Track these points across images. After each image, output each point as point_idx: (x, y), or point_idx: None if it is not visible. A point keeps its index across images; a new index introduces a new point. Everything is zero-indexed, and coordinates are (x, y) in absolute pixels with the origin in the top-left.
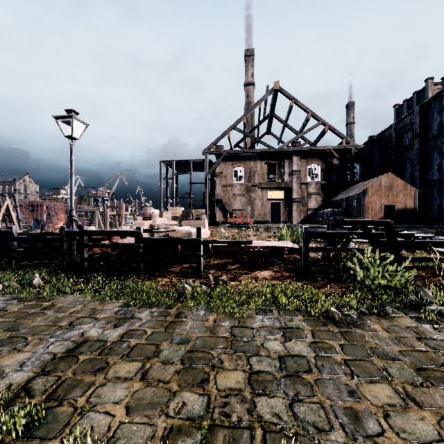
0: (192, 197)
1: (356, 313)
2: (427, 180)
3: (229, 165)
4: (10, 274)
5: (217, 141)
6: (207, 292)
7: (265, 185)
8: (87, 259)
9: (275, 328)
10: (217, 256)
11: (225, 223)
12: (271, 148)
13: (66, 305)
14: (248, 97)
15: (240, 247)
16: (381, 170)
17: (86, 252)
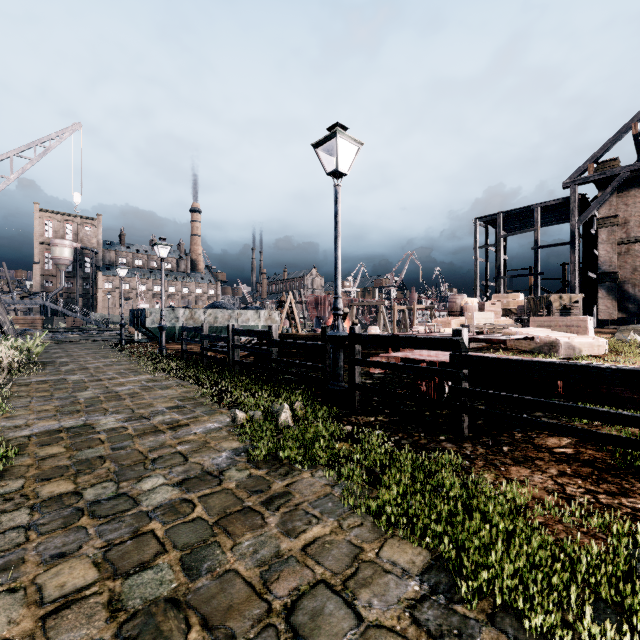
0: (539, 273)
1: None
2: None
3: (635, 196)
4: (263, 395)
5: (601, 153)
6: None
7: None
8: (359, 387)
9: None
10: None
11: (623, 323)
12: None
13: (306, 504)
14: None
15: None
16: None
17: (358, 374)
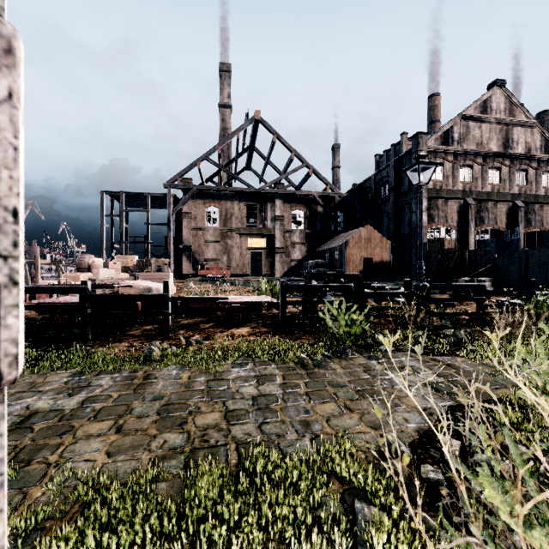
0: (150, 242)
1: (323, 357)
2: (400, 233)
3: (200, 204)
4: None
5: (184, 173)
6: (179, 352)
7: (244, 231)
8: None
9: (250, 377)
10: (187, 315)
11: (194, 276)
12: (251, 188)
13: None
14: (224, 122)
15: (215, 303)
16: (363, 221)
17: None
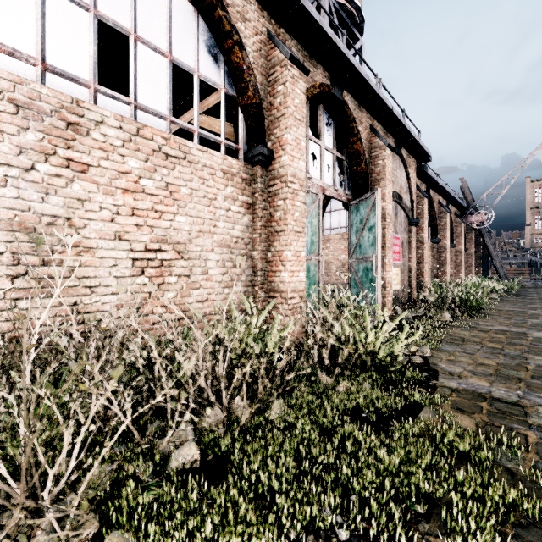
0: None
1: None
2: None
3: None
4: None
5: None
6: None
7: None
8: None
9: None
10: None
11: None
12: None
13: None
14: None
15: None
16: None
17: None
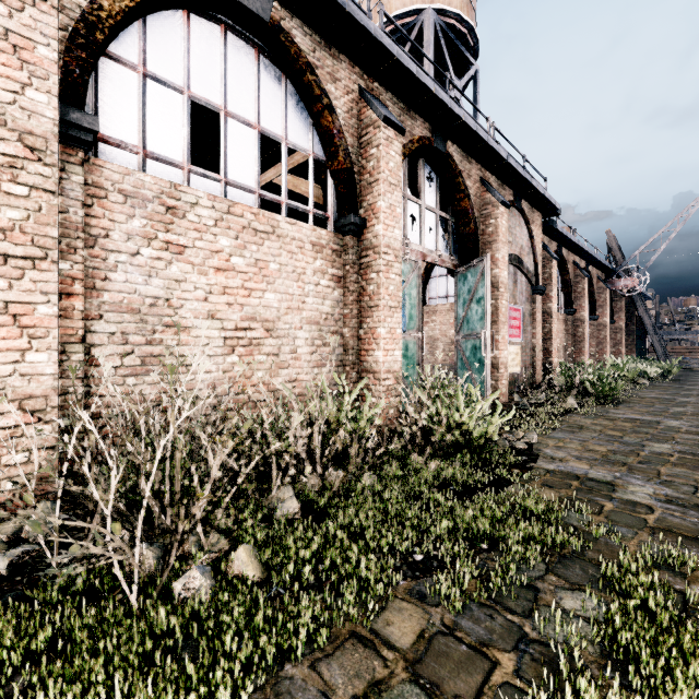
0: None
1: None
2: None
3: None
4: None
5: None
6: None
7: None
8: None
9: None
10: None
11: None
12: None
13: None
14: None
15: None
16: None
17: None
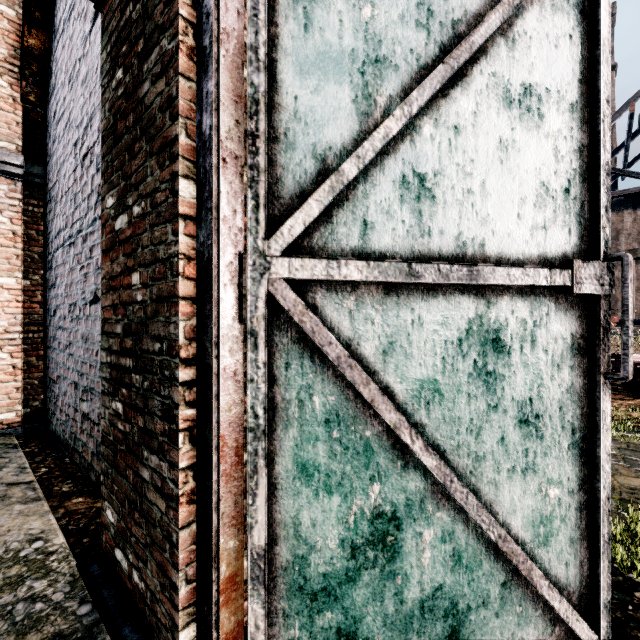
0: None
1: None
2: None
3: None
4: None
5: None
6: None
7: None
8: None
9: None
10: None
11: None
12: None
13: None
14: None
15: None
16: None
17: None
